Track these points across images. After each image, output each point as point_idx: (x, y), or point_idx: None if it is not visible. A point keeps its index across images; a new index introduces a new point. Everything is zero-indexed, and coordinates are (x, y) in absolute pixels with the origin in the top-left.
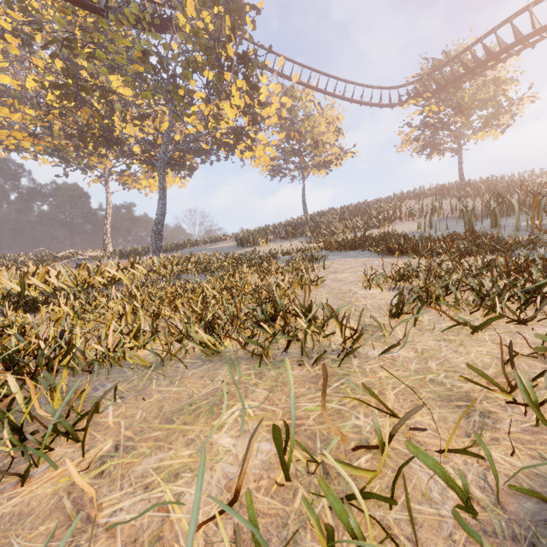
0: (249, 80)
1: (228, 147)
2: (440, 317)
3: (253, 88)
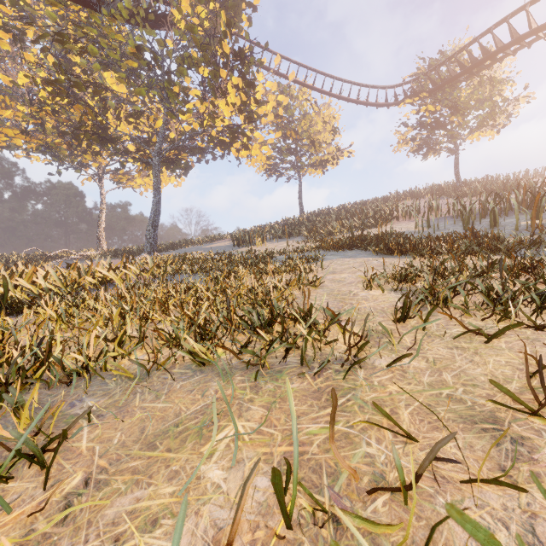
0: (245, 78)
1: (224, 145)
2: (449, 321)
3: (249, 85)
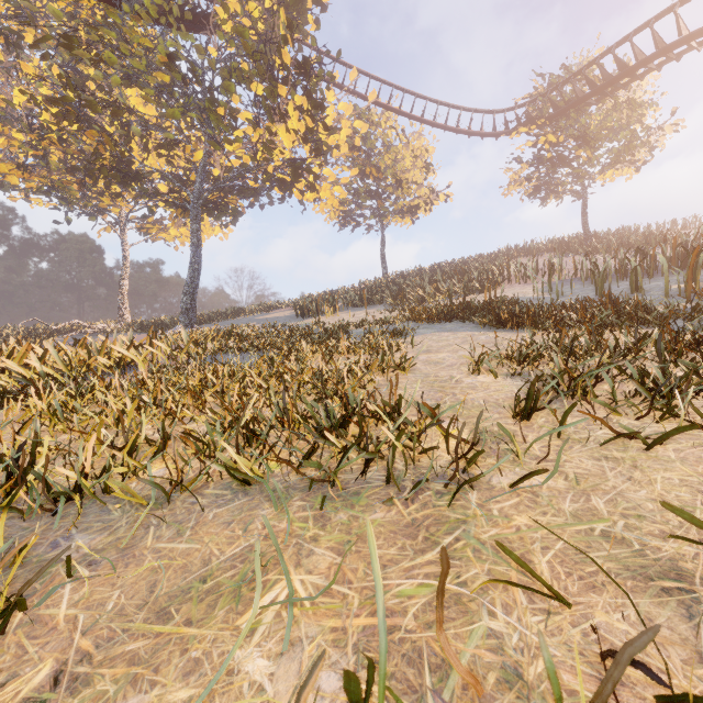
0: (311, 97)
1: (284, 185)
2: (590, 419)
3: (316, 106)
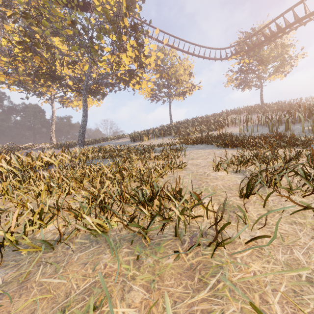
0: (137, 41)
1: (125, 82)
2: (280, 198)
3: (140, 45)
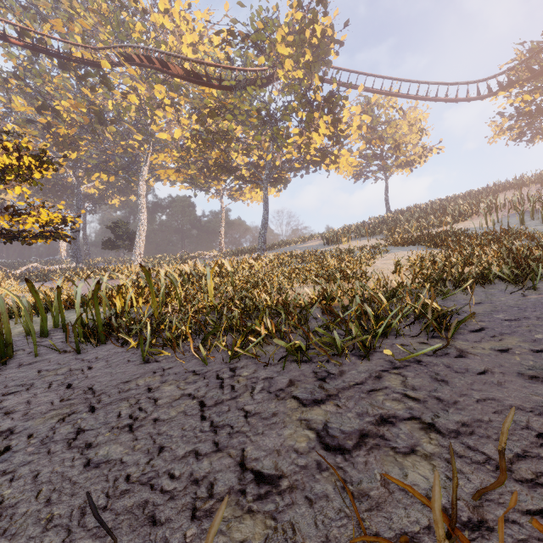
0: (333, 113)
1: (316, 164)
2: None
3: (336, 120)
